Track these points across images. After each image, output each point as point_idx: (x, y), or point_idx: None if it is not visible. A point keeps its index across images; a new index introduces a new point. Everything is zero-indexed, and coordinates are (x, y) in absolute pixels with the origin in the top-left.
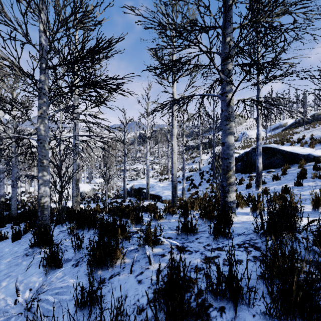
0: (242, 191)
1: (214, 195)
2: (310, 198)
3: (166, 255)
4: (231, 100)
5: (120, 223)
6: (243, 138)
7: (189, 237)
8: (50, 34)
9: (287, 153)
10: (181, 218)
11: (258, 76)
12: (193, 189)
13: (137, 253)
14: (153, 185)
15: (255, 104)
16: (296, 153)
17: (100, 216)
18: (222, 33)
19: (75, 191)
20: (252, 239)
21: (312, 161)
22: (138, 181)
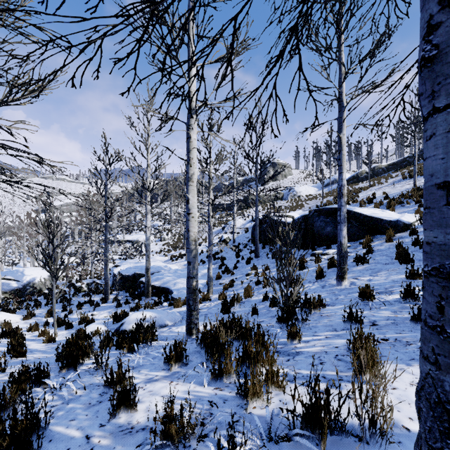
0: (311, 284)
1: (265, 293)
2: None
3: None
4: None
5: None
6: (289, 196)
7: None
8: None
9: (365, 219)
10: None
11: (342, 83)
12: (225, 275)
13: None
14: (160, 269)
15: None
16: (379, 219)
17: None
18: None
19: None
20: None
21: (402, 230)
22: (135, 261)
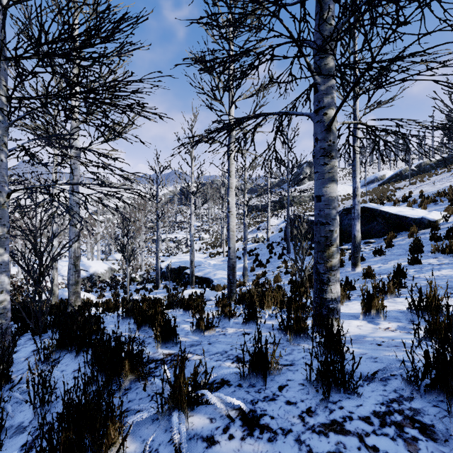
0: None
1: (291, 278)
2: (441, 285)
3: (218, 441)
4: (334, 119)
5: (129, 350)
6: None
7: (264, 382)
8: (12, 0)
9: (391, 216)
10: (244, 325)
11: (355, 103)
12: (258, 268)
13: (156, 424)
14: (201, 263)
15: (367, 133)
16: (404, 216)
17: (110, 318)
18: (316, 5)
19: (73, 277)
20: (403, 397)
21: (426, 227)
22: (178, 257)
